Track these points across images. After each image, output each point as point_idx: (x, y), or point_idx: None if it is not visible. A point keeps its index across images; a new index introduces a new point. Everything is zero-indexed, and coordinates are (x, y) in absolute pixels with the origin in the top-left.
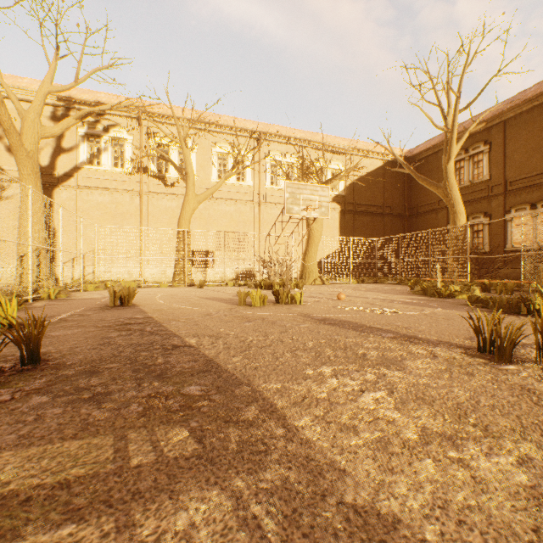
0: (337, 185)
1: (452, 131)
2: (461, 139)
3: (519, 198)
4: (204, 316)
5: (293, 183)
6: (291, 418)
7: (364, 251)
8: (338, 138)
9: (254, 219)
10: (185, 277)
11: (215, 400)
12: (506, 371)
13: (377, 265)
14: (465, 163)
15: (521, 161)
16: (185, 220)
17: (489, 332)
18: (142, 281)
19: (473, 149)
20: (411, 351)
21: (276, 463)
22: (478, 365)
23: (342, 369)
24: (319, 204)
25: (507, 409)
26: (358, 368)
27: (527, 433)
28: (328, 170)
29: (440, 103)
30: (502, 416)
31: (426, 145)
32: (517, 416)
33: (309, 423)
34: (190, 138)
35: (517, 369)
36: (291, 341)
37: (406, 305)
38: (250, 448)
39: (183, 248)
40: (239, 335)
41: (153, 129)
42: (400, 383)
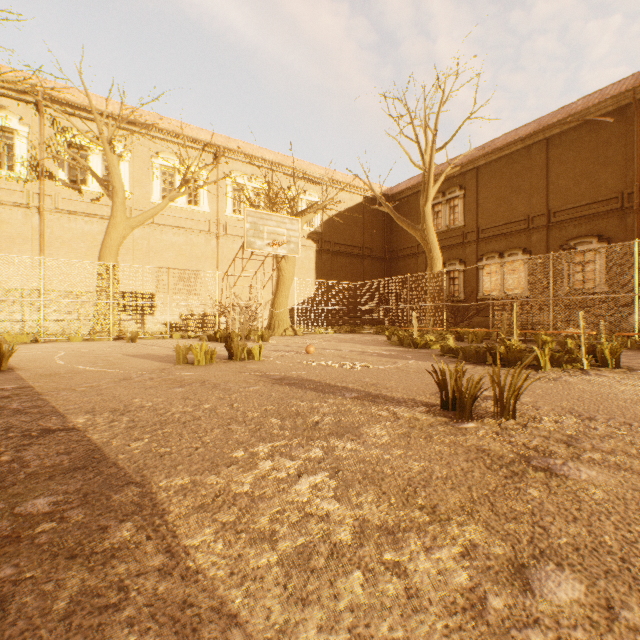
0: (313, 220)
1: (429, 171)
2: (438, 181)
3: (490, 246)
4: (118, 382)
5: (256, 212)
6: (184, 534)
7: (343, 297)
8: (314, 166)
9: (211, 254)
10: (110, 328)
11: (72, 518)
12: (466, 430)
13: (356, 312)
14: (442, 207)
15: (491, 210)
16: (110, 250)
17: (452, 386)
18: (41, 333)
19: (450, 193)
20: (373, 414)
21: (126, 626)
22: (440, 425)
23: (283, 445)
24: (287, 240)
25: (460, 479)
26: (304, 442)
27: (476, 509)
28: (303, 202)
29: (418, 139)
30: (454, 489)
31: (406, 184)
32: (468, 487)
33: (209, 538)
34: (120, 142)
35: (477, 427)
36: (230, 410)
37: (381, 357)
38: (93, 603)
39: (108, 288)
40: (159, 407)
41: (63, 122)
42: (350, 458)
